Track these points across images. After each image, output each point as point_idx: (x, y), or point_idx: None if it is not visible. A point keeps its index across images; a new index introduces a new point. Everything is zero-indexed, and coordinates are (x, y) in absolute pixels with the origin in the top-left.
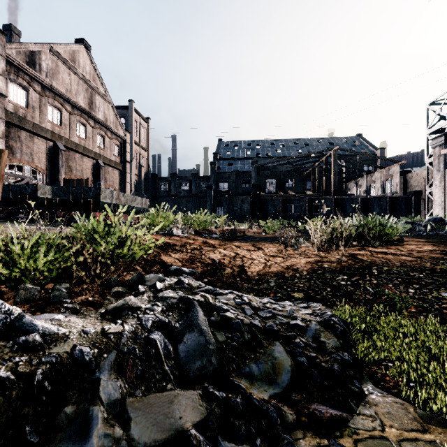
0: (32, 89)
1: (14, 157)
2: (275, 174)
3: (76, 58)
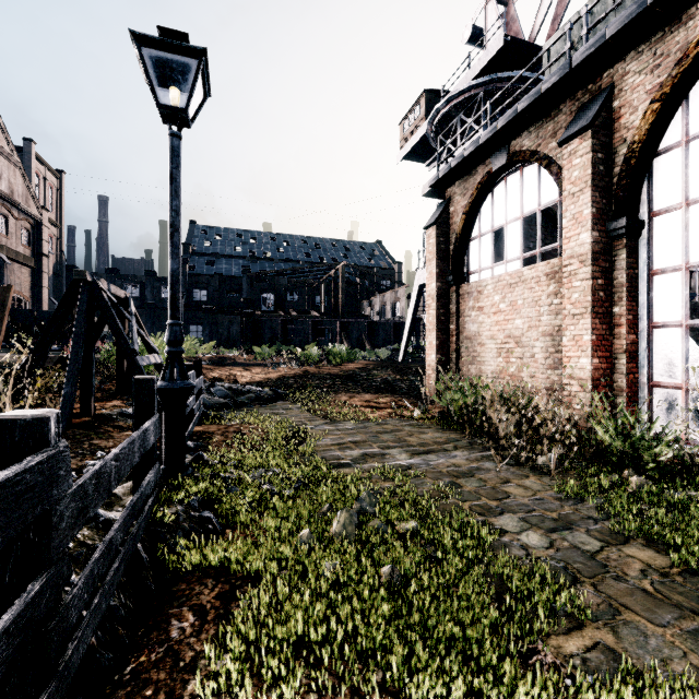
0: None
1: None
2: (274, 288)
3: None
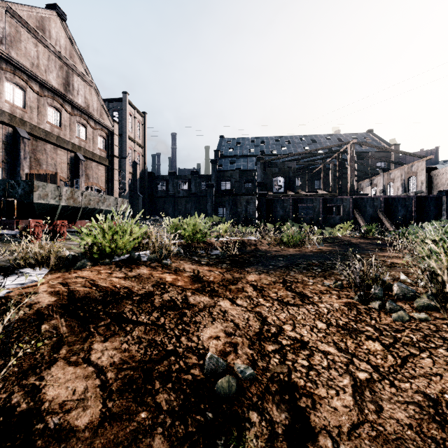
0: None
1: None
2: (283, 172)
3: (46, 27)
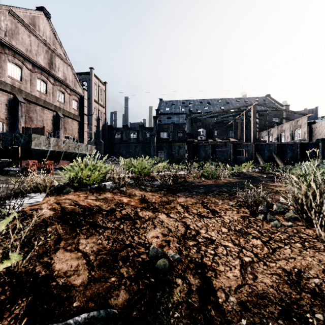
0: None
1: None
2: (205, 125)
3: (36, 23)
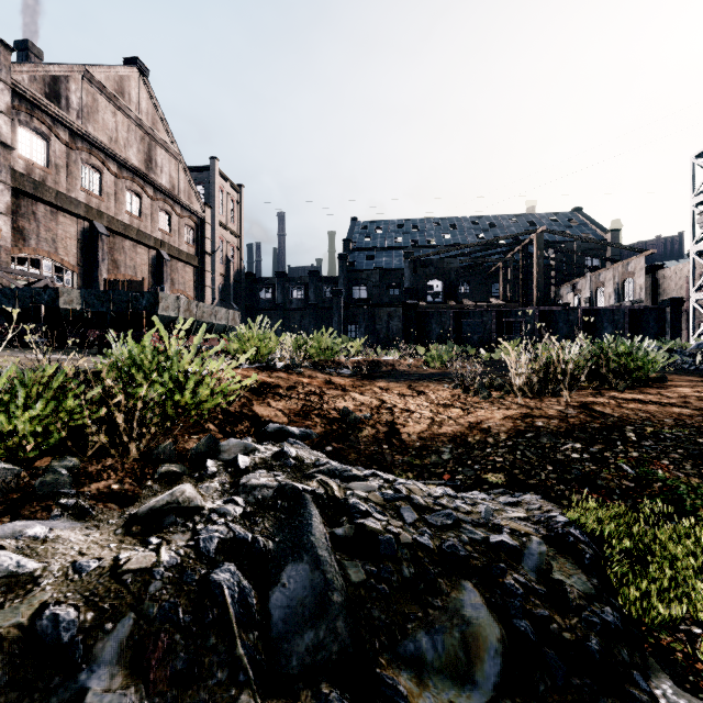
0: (55, 138)
1: (26, 245)
2: (442, 273)
3: (125, 88)
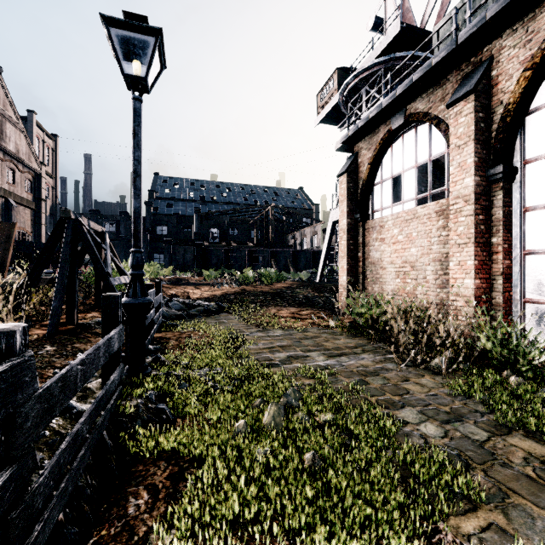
0: None
1: None
2: (219, 224)
3: None
